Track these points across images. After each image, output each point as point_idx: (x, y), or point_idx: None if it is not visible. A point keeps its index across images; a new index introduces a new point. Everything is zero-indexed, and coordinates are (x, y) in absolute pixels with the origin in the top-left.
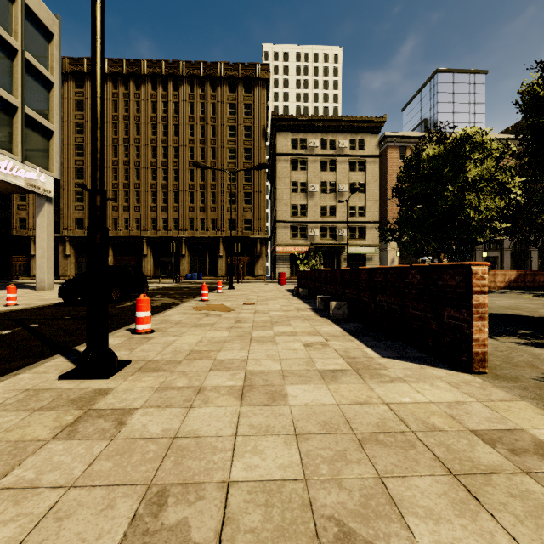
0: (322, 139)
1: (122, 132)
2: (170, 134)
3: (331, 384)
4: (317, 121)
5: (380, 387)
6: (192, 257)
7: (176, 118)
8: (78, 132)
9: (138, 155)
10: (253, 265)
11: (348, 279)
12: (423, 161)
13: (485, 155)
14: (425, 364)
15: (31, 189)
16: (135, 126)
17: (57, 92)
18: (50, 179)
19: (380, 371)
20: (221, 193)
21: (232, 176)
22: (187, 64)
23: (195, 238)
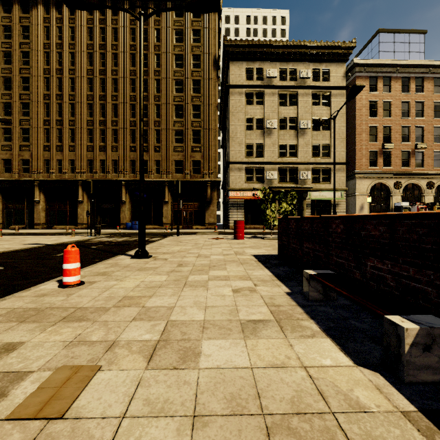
0: (281, 69)
1: (55, 62)
2: (108, 64)
3: None
4: (276, 48)
5: None
6: (134, 203)
7: (115, 46)
8: (6, 62)
9: (72, 89)
10: (203, 212)
11: None
12: None
13: None
14: None
15: None
16: (69, 55)
17: None
18: None
19: None
20: (166, 130)
21: (179, 111)
22: None
23: (137, 182)
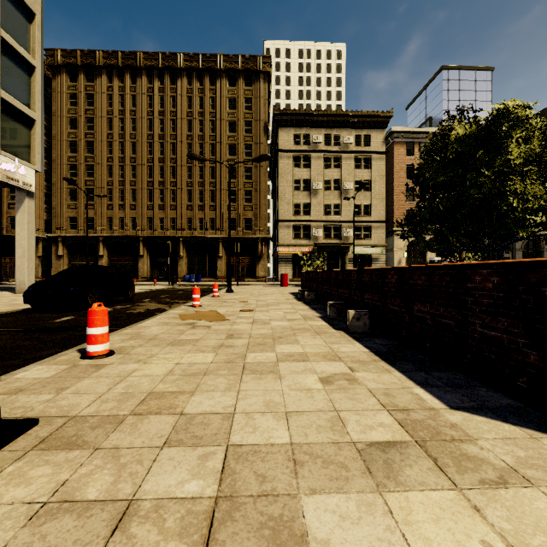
0: (326, 135)
1: (117, 127)
2: (167, 130)
3: (389, 492)
4: (321, 116)
5: (491, 502)
6: (190, 257)
7: (173, 113)
8: (71, 127)
9: (133, 152)
10: (254, 266)
11: (368, 281)
12: (451, 143)
13: (529, 133)
14: (531, 426)
15: (7, 182)
16: (131, 121)
17: (39, 77)
18: (31, 172)
19: (466, 448)
20: (220, 191)
21: (232, 173)
22: (185, 56)
23: (194, 238)
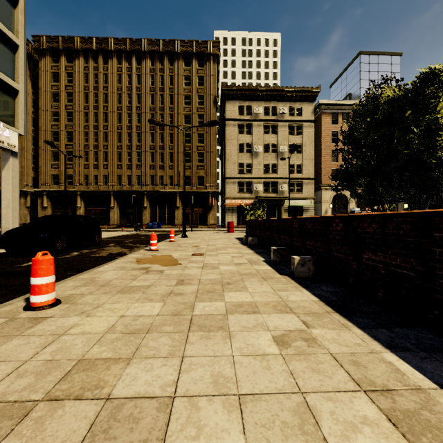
0: (265, 107)
1: (92, 100)
2: (134, 102)
3: None
4: (261, 91)
5: None
6: (153, 208)
7: (139, 88)
8: (54, 100)
9: (106, 121)
10: (206, 215)
11: (311, 229)
12: (381, 105)
13: None
14: None
15: None
16: (103, 95)
17: (22, 54)
18: (15, 135)
19: None
20: (178, 153)
21: (187, 138)
22: (148, 41)
23: (156, 192)
